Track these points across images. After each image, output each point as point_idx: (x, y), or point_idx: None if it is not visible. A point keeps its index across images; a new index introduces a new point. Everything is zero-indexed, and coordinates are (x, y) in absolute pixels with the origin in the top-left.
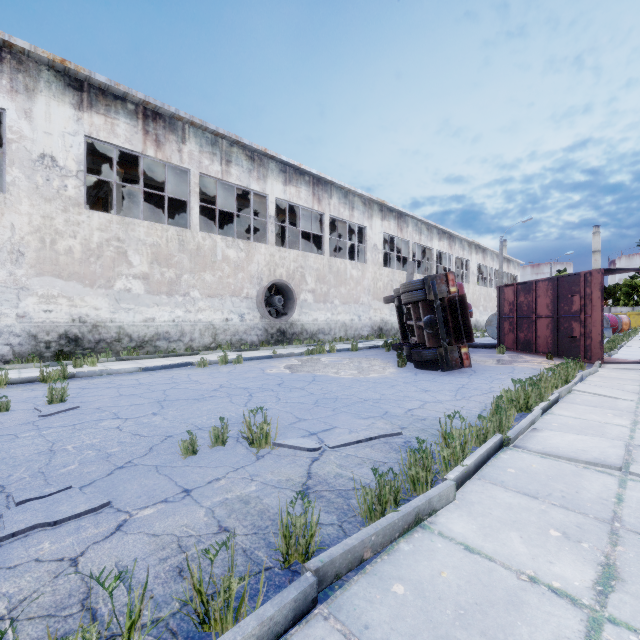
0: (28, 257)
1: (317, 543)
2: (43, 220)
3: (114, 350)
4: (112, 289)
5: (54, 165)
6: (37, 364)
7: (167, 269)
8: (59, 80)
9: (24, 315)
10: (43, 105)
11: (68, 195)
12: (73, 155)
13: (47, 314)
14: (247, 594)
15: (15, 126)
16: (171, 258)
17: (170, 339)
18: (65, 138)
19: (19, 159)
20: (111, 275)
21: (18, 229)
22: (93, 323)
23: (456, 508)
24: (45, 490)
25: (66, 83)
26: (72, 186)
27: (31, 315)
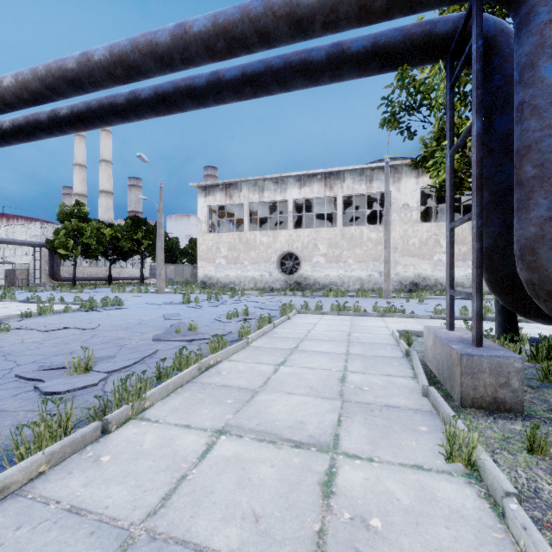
0: (398, 249)
1: (486, 315)
2: (403, 232)
3: (433, 290)
4: (432, 260)
5: (407, 207)
6: (402, 294)
7: (462, 246)
8: (409, 169)
9: (397, 273)
10: (403, 183)
11: (413, 219)
12: (415, 200)
13: (405, 273)
14: (468, 314)
15: (394, 196)
16: (464, 240)
17: (464, 286)
18: (412, 194)
19: (395, 209)
20: (431, 253)
21: (395, 238)
22: (423, 277)
23: (538, 324)
24: (430, 310)
25: (412, 169)
26: (414, 214)
27: (399, 273)
